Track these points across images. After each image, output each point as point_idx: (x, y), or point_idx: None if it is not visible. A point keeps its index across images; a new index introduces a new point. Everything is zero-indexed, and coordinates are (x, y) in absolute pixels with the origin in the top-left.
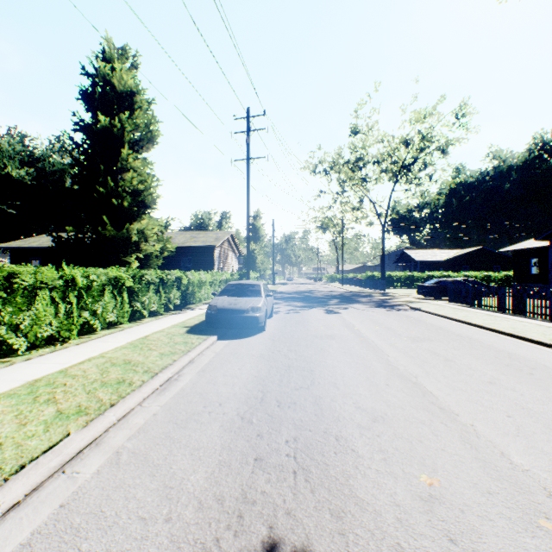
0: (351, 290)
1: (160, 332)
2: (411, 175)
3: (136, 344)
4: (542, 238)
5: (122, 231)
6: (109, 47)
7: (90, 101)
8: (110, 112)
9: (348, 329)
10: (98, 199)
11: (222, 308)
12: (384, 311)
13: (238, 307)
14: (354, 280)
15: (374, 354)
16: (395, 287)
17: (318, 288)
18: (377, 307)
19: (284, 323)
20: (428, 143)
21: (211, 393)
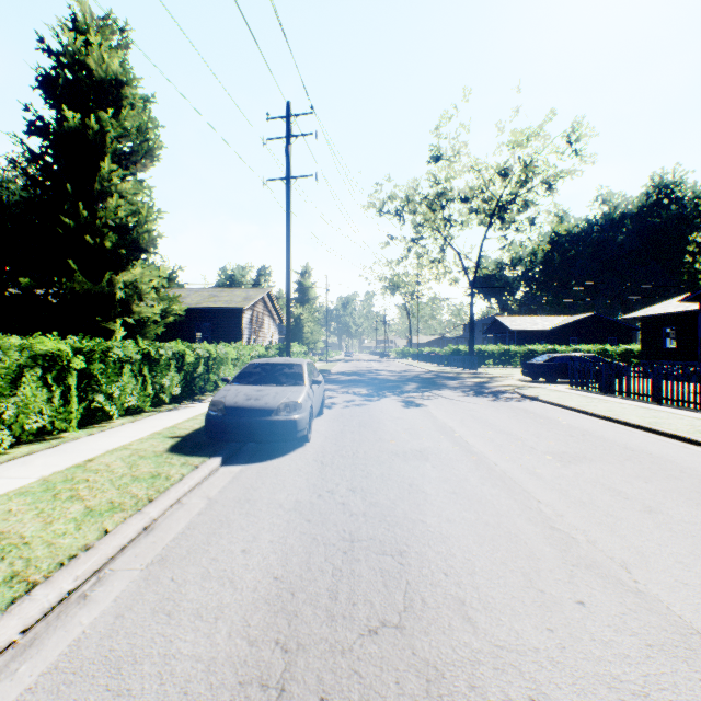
0: (431, 369)
1: (121, 450)
2: (508, 218)
3: (54, 483)
4: (690, 299)
5: (101, 284)
6: (83, 13)
7: (53, 91)
8: (85, 108)
9: (446, 436)
10: (64, 236)
11: (233, 406)
12: (488, 402)
13: (261, 404)
14: (434, 356)
15: (511, 496)
16: (487, 365)
17: (387, 367)
18: (475, 395)
19: (341, 425)
20: (531, 175)
21: (146, 664)
